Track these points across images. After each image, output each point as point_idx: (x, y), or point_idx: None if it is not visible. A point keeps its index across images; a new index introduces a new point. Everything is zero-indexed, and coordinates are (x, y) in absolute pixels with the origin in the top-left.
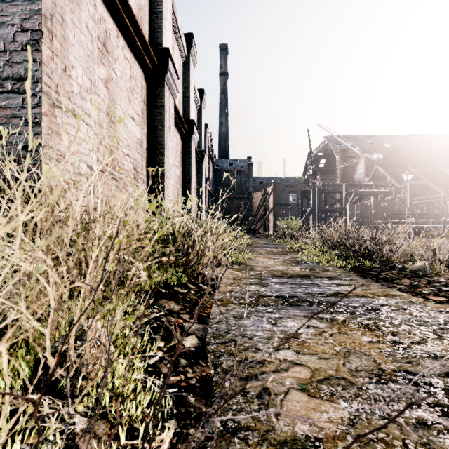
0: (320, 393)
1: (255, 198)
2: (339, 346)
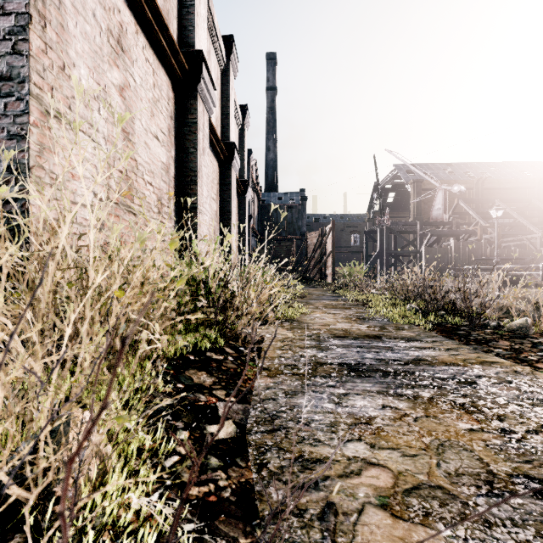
0: (409, 513)
1: (310, 239)
2: (428, 437)
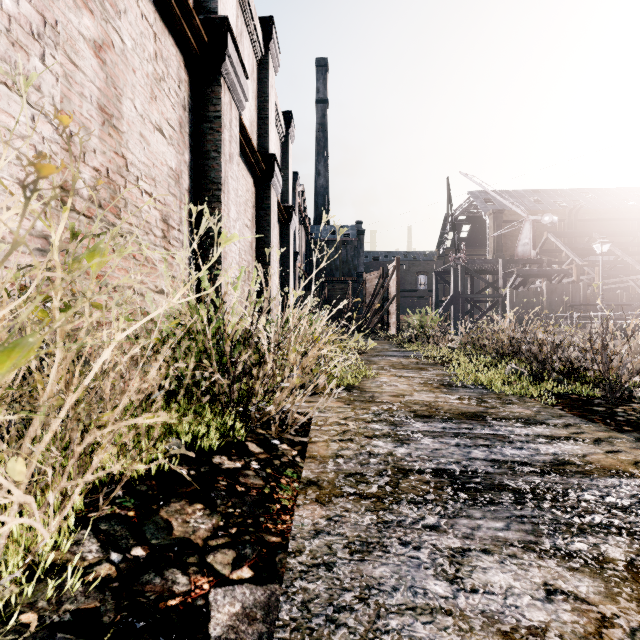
0: None
1: (369, 280)
2: None
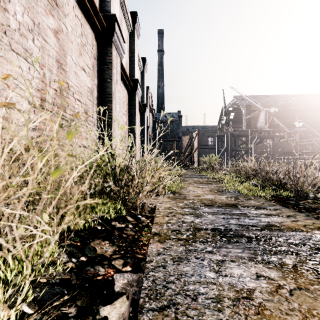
0: None
1: (184, 140)
2: (311, 318)
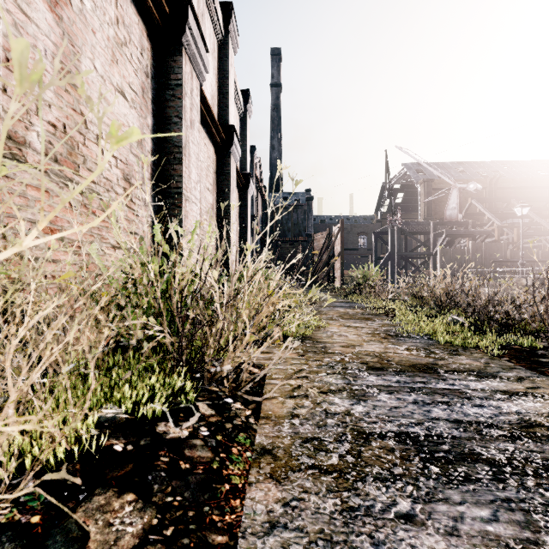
0: None
1: (317, 240)
2: None
